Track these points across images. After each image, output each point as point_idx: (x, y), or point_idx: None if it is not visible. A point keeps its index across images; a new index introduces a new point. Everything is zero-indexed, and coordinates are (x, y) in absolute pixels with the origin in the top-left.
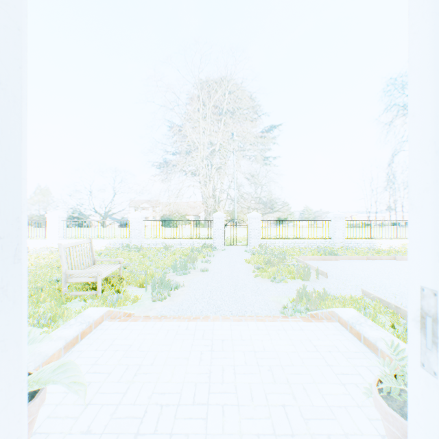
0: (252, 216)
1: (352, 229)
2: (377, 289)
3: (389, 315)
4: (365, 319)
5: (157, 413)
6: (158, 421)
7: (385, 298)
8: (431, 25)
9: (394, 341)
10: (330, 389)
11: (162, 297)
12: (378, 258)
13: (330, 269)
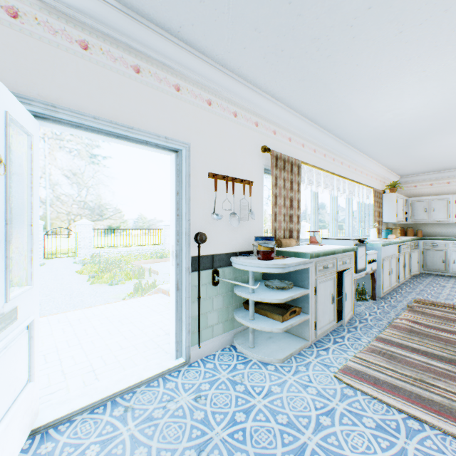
0: (83, 224)
1: None
2: None
3: None
4: None
5: (43, 358)
6: (47, 359)
7: None
8: (173, 179)
9: None
10: (155, 318)
11: None
12: None
13: (161, 268)
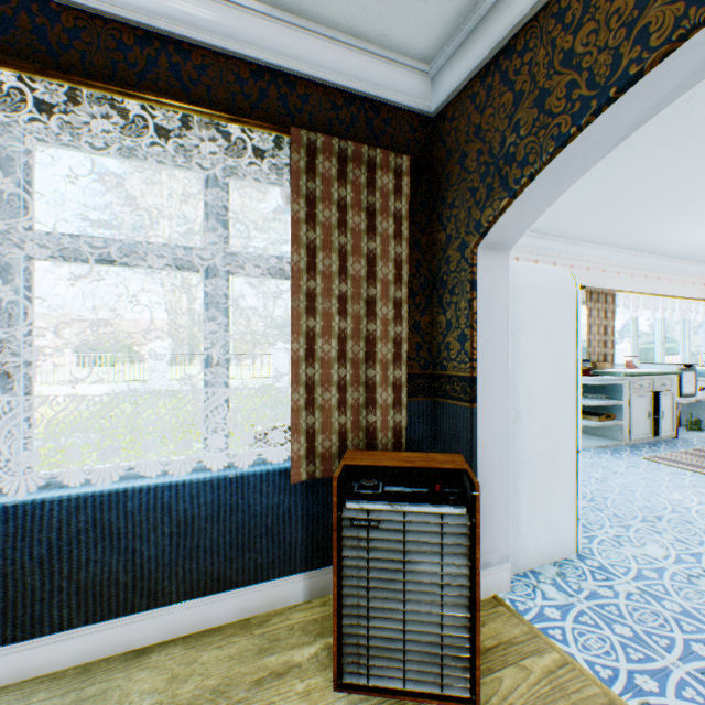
0: None
1: None
2: None
3: None
4: None
5: None
6: None
7: None
8: None
9: None
10: None
11: None
12: None
13: None
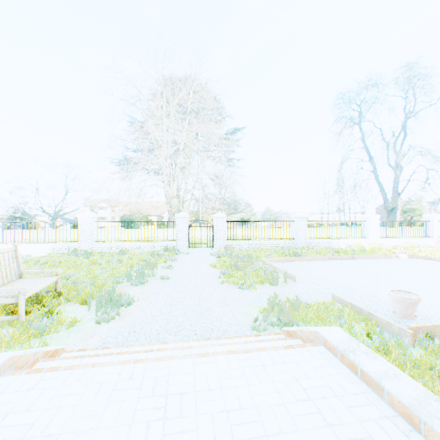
0: (218, 217)
1: (313, 229)
2: (345, 292)
3: (362, 322)
4: (356, 342)
5: None
6: None
7: (354, 302)
8: None
9: (401, 377)
10: None
11: (110, 317)
12: (339, 258)
13: (297, 271)
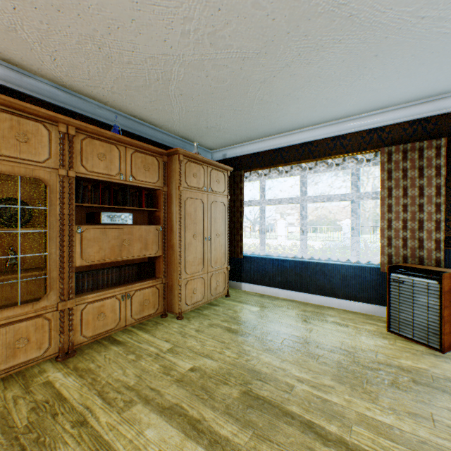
0: None
1: None
2: None
3: None
4: None
5: None
6: None
7: None
8: None
9: None
10: None
11: None
12: None
13: None
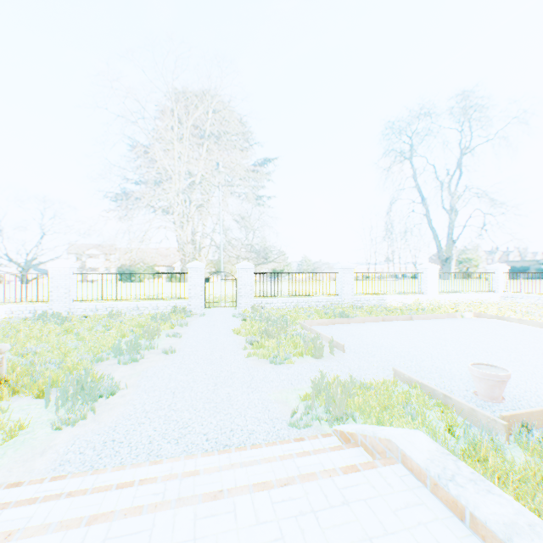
0: (243, 267)
1: (362, 283)
2: (409, 365)
3: (436, 408)
4: (454, 460)
5: None
6: None
7: (422, 378)
8: None
9: (542, 532)
10: None
11: (77, 418)
12: (395, 318)
13: (346, 337)
